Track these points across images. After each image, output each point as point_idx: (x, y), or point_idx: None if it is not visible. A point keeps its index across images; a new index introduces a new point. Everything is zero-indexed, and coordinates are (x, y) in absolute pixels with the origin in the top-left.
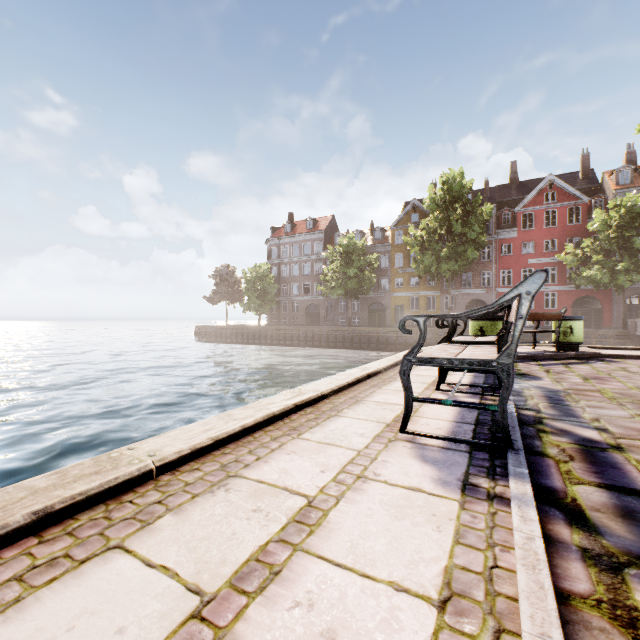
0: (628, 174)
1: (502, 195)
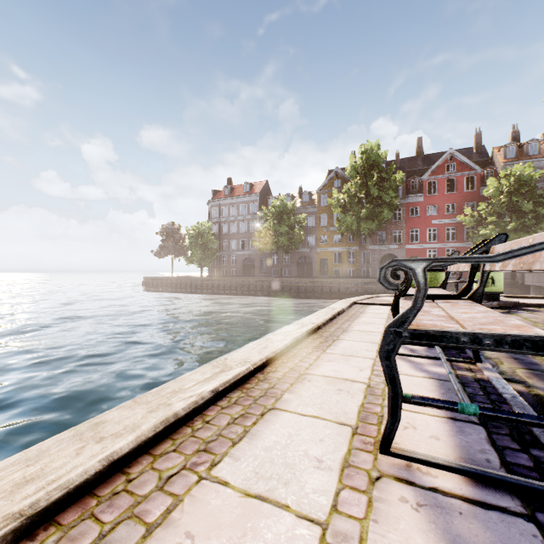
0: (514, 149)
1: (410, 166)
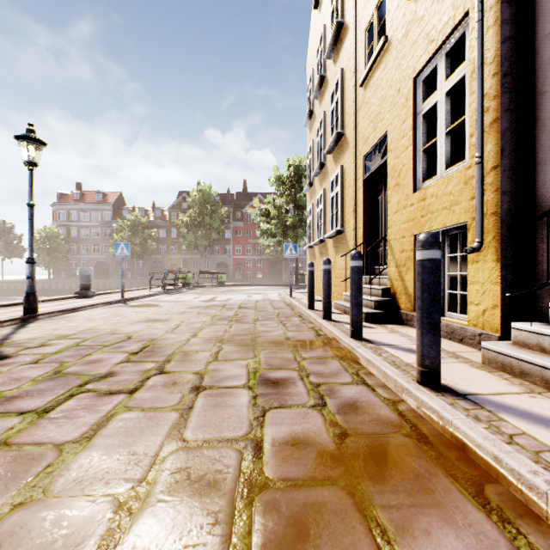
0: None
1: (238, 199)
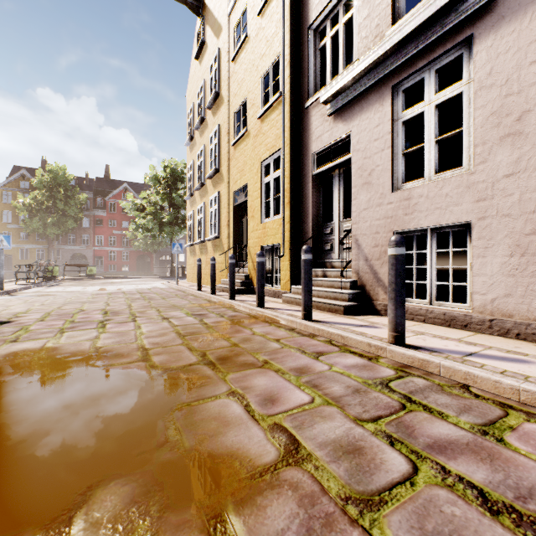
0: None
1: (99, 185)
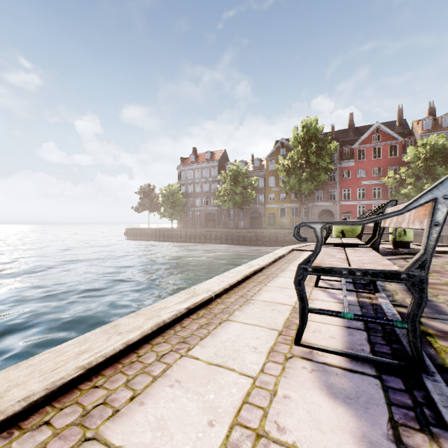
0: (430, 122)
1: (343, 136)
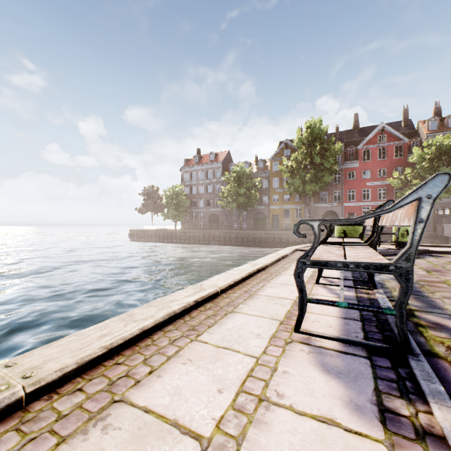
0: (436, 123)
1: (348, 137)
